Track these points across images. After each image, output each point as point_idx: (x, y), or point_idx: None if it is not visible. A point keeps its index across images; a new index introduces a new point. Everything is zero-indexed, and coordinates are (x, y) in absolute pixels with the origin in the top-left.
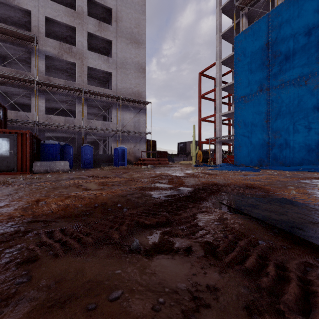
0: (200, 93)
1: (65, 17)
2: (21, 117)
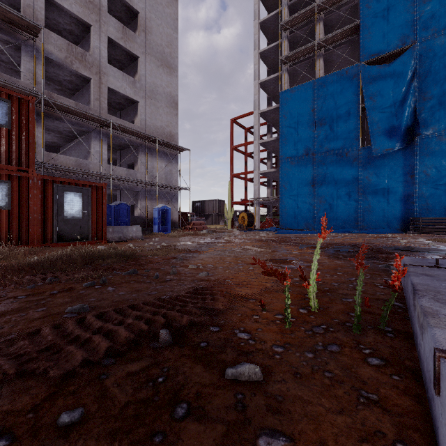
0: (232, 143)
1: (76, 5)
2: None
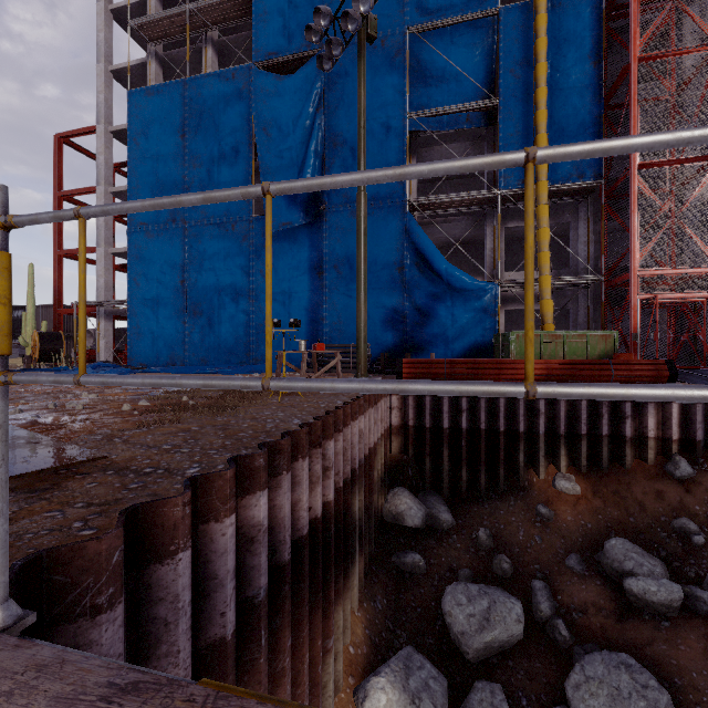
0: (59, 186)
1: None
2: None
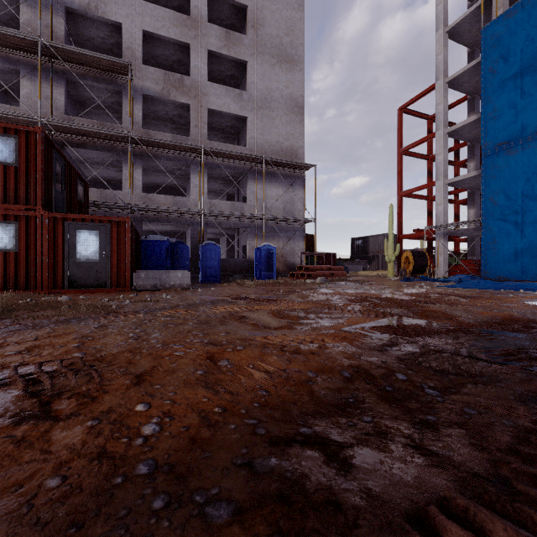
0: (400, 145)
1: (173, 28)
2: (107, 199)
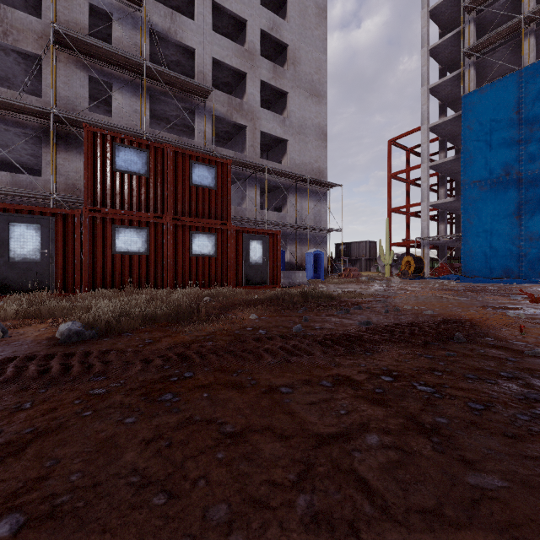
0: (389, 170)
1: (235, 58)
2: None
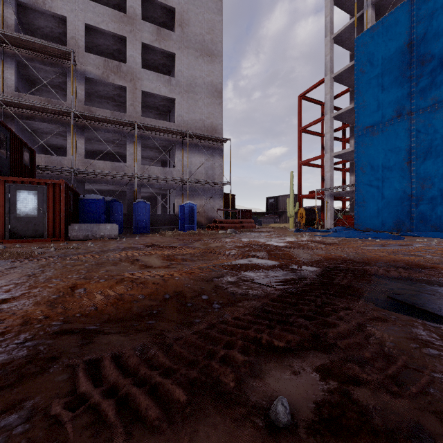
0: (300, 125)
1: (112, 23)
2: (53, 164)
